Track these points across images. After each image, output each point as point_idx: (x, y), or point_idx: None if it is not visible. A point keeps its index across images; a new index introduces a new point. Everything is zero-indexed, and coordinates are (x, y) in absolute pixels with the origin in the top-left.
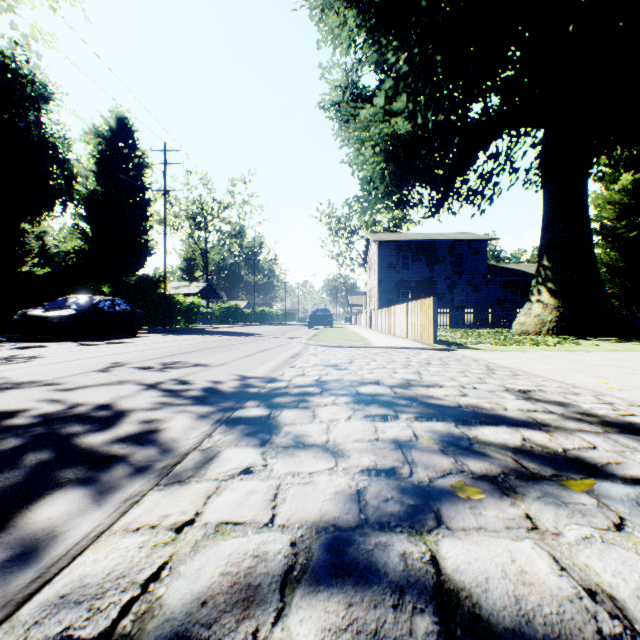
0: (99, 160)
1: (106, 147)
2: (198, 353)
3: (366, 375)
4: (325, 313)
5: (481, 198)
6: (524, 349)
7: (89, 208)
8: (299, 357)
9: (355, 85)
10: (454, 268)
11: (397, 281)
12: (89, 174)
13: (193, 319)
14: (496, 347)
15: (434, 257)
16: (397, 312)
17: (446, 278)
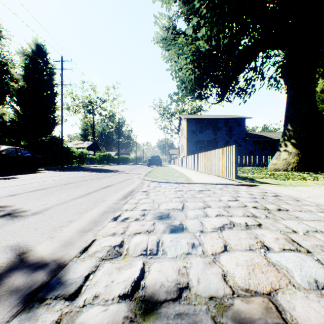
0: (25, 68)
1: (30, 61)
2: (45, 191)
3: (226, 261)
4: (157, 158)
5: (245, 93)
6: (304, 183)
7: (18, 96)
8: (131, 196)
9: (174, 28)
10: (227, 133)
11: (197, 140)
12: (20, 77)
13: (82, 161)
14: (280, 181)
15: (217, 127)
16: (202, 157)
17: (223, 139)
